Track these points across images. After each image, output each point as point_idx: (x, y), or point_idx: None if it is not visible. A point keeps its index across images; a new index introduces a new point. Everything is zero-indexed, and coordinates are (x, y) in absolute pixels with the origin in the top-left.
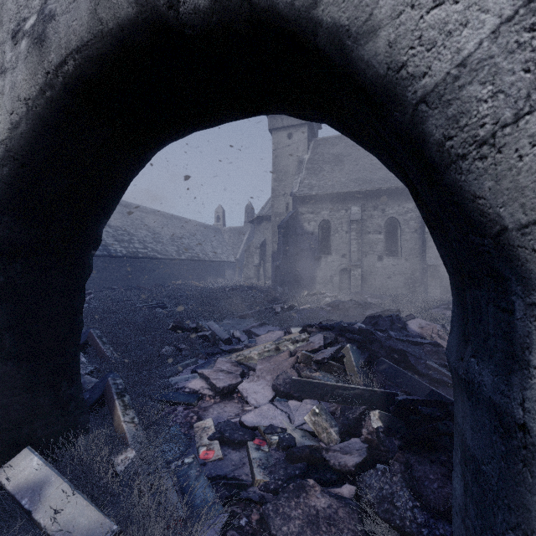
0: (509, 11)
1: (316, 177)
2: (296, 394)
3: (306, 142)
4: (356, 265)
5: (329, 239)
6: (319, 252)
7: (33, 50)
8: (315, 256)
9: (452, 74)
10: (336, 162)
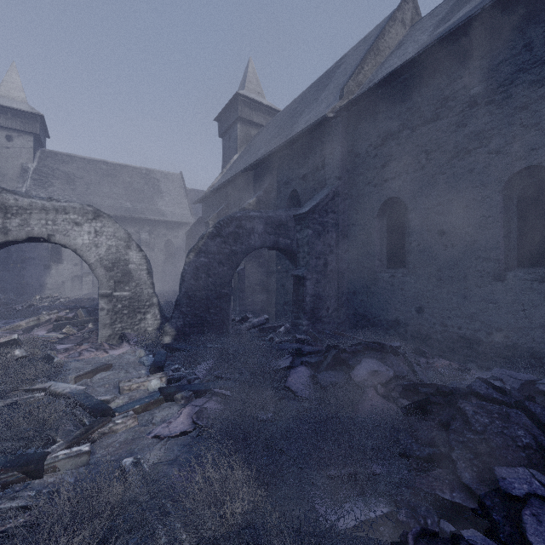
0: (95, 260)
1: (45, 191)
2: (57, 328)
3: (31, 151)
4: (88, 272)
5: (61, 250)
6: (49, 261)
7: (2, 234)
8: (45, 264)
9: (91, 263)
10: (68, 181)
